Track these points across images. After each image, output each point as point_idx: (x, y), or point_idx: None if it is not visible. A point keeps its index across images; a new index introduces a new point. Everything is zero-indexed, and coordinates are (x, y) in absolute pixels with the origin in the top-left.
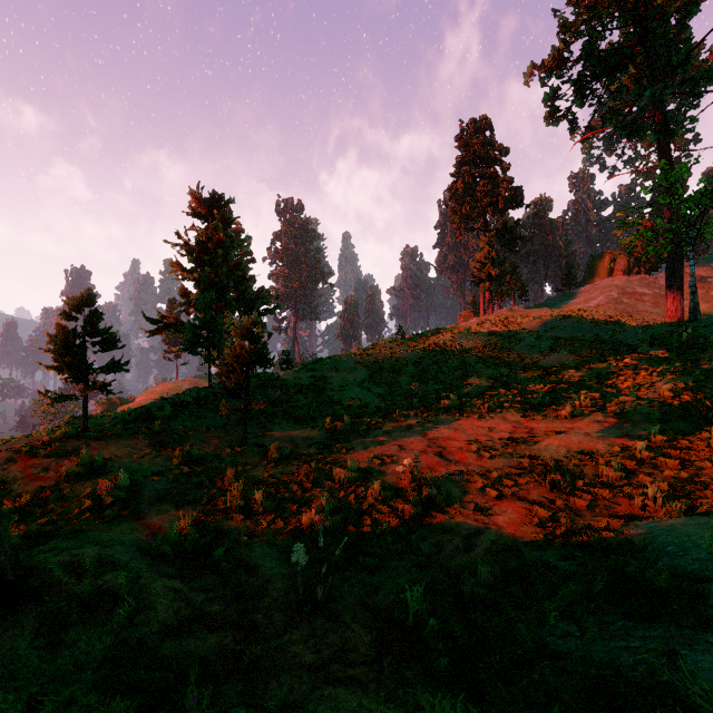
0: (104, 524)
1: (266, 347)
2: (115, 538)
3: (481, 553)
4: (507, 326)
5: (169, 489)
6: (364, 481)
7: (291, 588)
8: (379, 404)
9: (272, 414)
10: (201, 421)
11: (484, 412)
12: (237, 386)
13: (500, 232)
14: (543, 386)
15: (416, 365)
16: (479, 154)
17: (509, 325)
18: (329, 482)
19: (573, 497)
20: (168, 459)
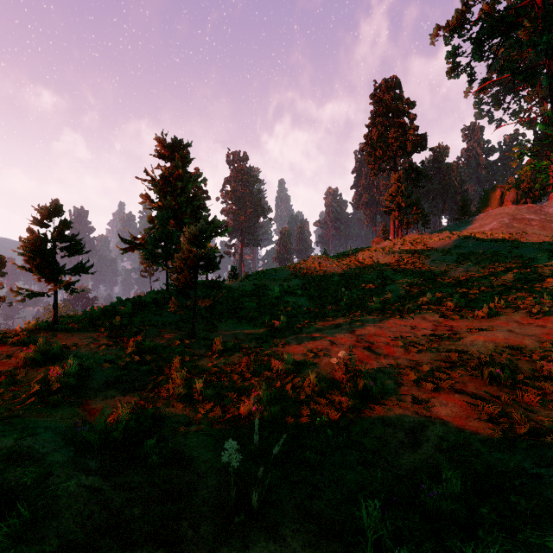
0: (46, 408)
1: (212, 252)
2: (50, 424)
3: (431, 450)
4: (415, 246)
5: (119, 376)
6: (300, 372)
7: (224, 487)
8: (310, 307)
9: (219, 314)
10: (157, 318)
11: (404, 313)
12: (186, 285)
13: (408, 171)
14: (454, 291)
15: (340, 276)
16: (390, 107)
17: (417, 245)
18: (267, 372)
19: (519, 391)
20: (123, 349)
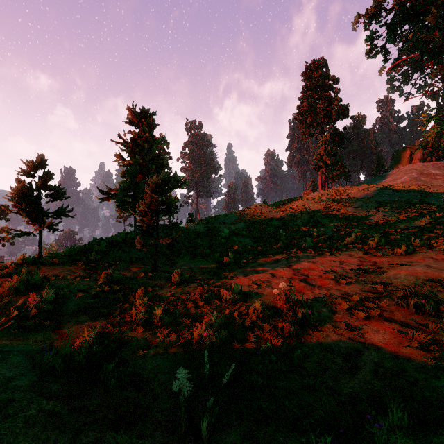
0: (23, 332)
1: (172, 199)
2: (24, 347)
3: (369, 375)
4: (340, 196)
5: (90, 303)
6: (246, 301)
7: (176, 410)
8: (254, 245)
9: (178, 251)
10: (126, 255)
11: (333, 251)
12: (149, 226)
13: (333, 135)
14: (375, 232)
15: (278, 220)
16: (318, 83)
17: (341, 195)
18: (217, 301)
19: None
20: (95, 280)
